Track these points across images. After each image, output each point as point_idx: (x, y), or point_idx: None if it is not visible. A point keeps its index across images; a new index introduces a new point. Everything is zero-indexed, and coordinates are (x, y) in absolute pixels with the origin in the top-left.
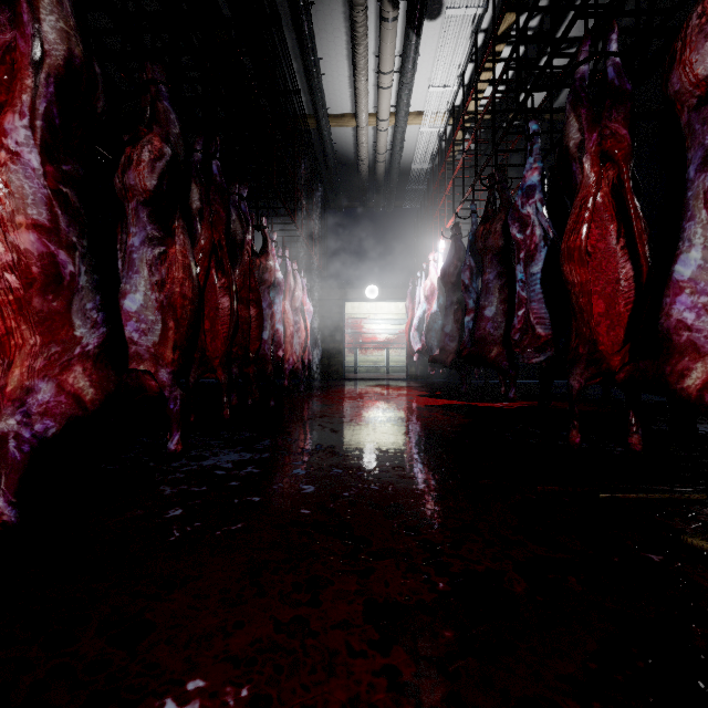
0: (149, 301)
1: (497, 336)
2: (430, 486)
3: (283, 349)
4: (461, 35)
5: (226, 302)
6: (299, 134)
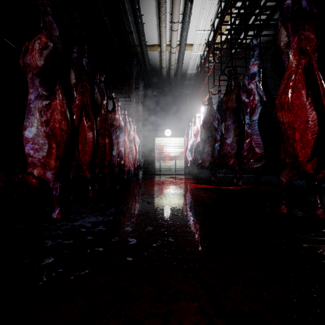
0: (40, 131)
1: (233, 153)
2: (203, 238)
3: (124, 160)
4: (213, 3)
5: (90, 135)
6: (132, 54)
